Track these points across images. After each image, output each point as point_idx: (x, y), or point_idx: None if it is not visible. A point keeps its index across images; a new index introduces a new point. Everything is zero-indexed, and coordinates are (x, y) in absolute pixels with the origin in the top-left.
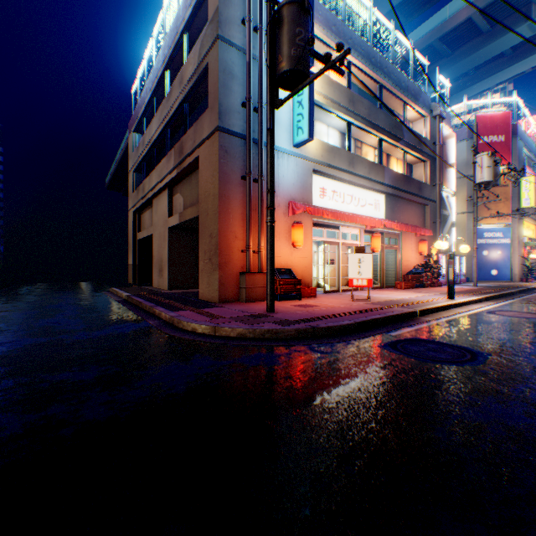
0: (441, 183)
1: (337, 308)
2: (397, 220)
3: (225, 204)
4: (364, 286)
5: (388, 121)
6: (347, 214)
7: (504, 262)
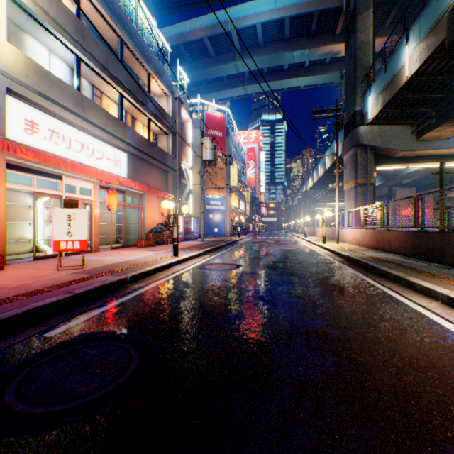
0: (181, 156)
1: (0, 291)
2: (142, 181)
3: None
4: (78, 249)
5: (131, 81)
6: (67, 161)
7: (222, 223)
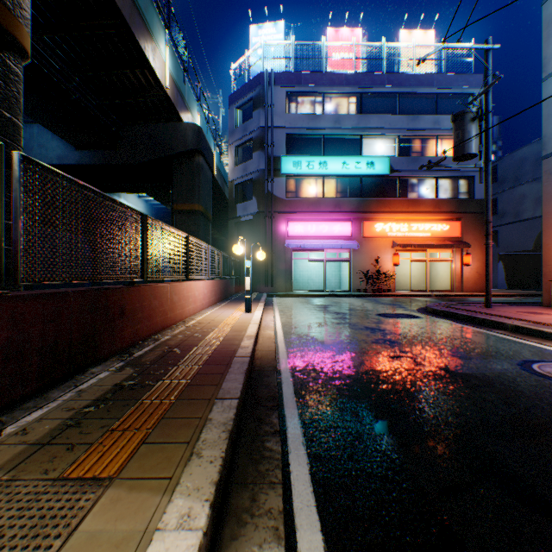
0: None
1: (511, 314)
2: None
3: (547, 221)
4: None
5: None
6: None
7: None
